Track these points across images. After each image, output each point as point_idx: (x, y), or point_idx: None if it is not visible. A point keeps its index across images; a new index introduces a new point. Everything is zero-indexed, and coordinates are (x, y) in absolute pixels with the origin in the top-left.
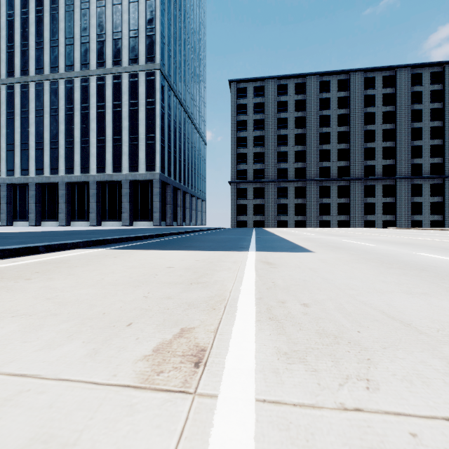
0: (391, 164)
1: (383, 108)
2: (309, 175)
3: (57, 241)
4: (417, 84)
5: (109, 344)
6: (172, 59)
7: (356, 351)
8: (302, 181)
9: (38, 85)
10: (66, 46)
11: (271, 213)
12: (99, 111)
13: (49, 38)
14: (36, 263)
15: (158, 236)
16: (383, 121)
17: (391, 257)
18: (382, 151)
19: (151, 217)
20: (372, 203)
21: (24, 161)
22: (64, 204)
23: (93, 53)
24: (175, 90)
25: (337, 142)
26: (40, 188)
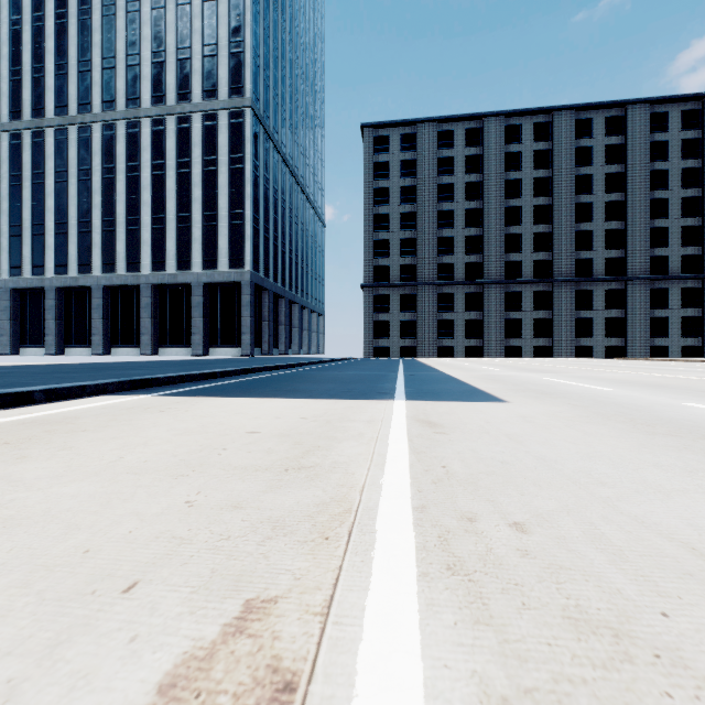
0: (618, 257)
1: (606, 168)
2: (487, 275)
3: (71, 382)
4: (660, 130)
5: (55, 659)
6: (272, 91)
7: (687, 695)
8: (476, 284)
9: (60, 133)
10: (103, 71)
11: (428, 335)
12: (155, 173)
13: (77, 59)
14: (16, 423)
15: (244, 371)
16: (606, 188)
17: (645, 411)
18: (604, 237)
19: (237, 342)
20: (588, 318)
21: (38, 253)
22: (100, 321)
23: (146, 82)
24: (276, 140)
25: (533, 222)
26: (62, 295)
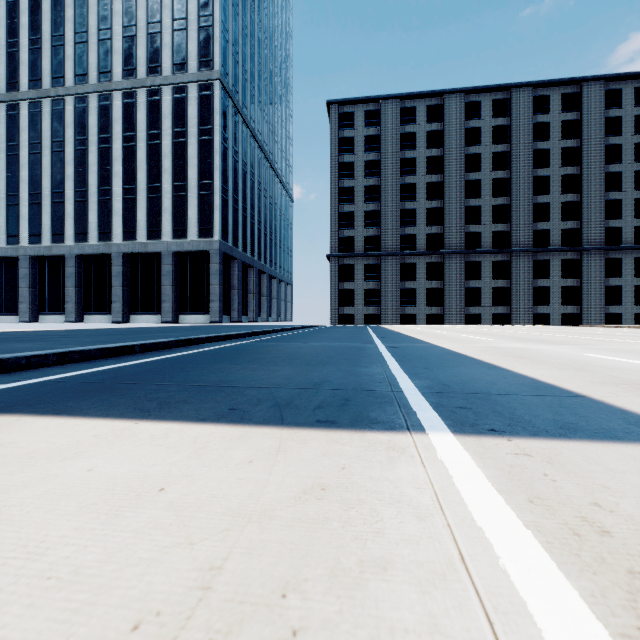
0: (574, 228)
1: (562, 142)
2: (448, 245)
3: None
4: (615, 106)
5: None
6: (241, 67)
7: None
8: (437, 254)
9: (34, 106)
10: (76, 45)
11: (391, 303)
12: (126, 144)
13: (50, 34)
14: None
15: (182, 343)
16: (562, 162)
17: None
18: (561, 209)
19: (206, 309)
20: (545, 287)
21: (12, 223)
22: (72, 289)
23: (118, 56)
24: (245, 114)
25: (492, 195)
26: (37, 264)
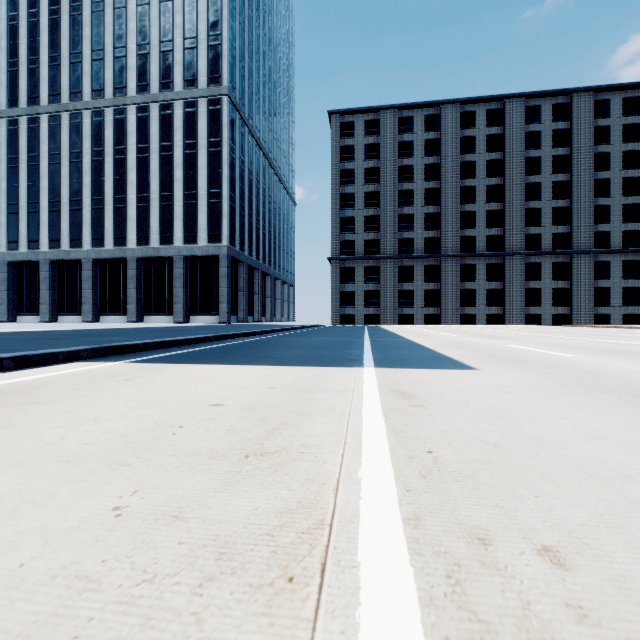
0: (564, 232)
1: (553, 151)
2: (444, 249)
3: (45, 349)
4: (603, 116)
5: None
6: (247, 80)
7: None
8: (434, 257)
9: (53, 119)
10: (93, 62)
11: (390, 304)
12: (140, 155)
13: (68, 51)
14: None
15: (219, 338)
16: (553, 169)
17: (622, 379)
18: (552, 214)
19: (215, 310)
20: (536, 288)
21: (33, 229)
22: (90, 291)
23: (132, 72)
24: (251, 125)
25: (486, 201)
26: (55, 267)
